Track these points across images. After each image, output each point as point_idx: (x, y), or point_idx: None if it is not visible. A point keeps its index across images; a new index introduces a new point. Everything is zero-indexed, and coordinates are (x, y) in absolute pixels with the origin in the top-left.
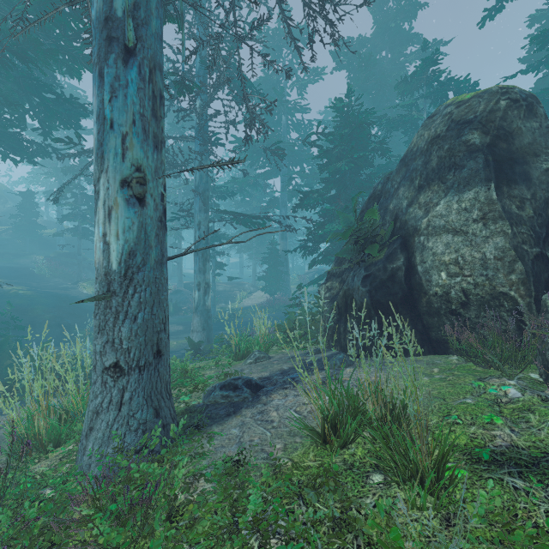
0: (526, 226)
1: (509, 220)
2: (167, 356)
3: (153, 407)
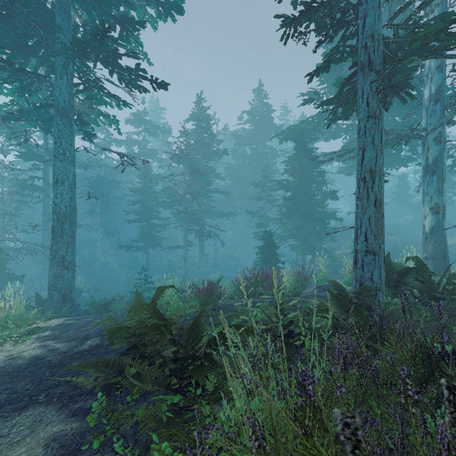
0: None
1: None
2: (447, 259)
3: (439, 271)
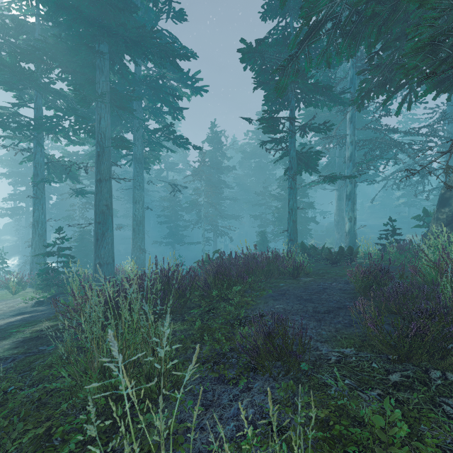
0: (439, 221)
1: (435, 219)
2: (355, 246)
3: None
